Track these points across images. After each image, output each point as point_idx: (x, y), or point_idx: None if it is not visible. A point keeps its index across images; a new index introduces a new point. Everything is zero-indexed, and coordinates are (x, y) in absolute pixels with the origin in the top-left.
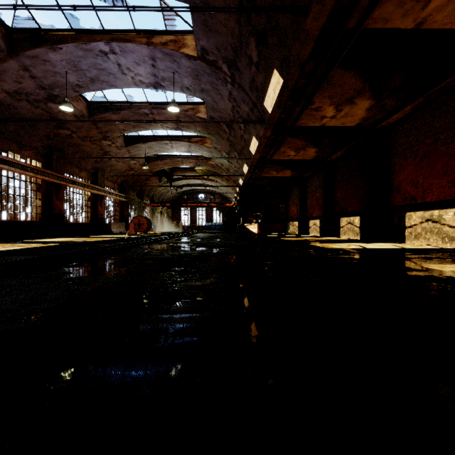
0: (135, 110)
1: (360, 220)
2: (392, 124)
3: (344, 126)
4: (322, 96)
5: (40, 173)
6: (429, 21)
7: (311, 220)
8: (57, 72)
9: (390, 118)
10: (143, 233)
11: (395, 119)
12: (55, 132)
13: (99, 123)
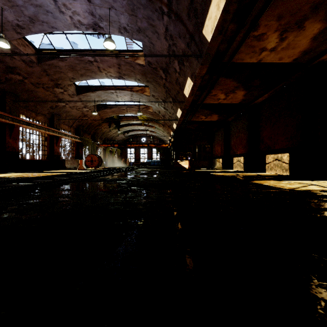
0: (80, 57)
1: (289, 156)
2: None
3: (280, 63)
4: (270, 15)
5: None
6: None
7: (234, 157)
8: None
9: None
10: (94, 168)
11: None
12: (6, 76)
13: (48, 70)
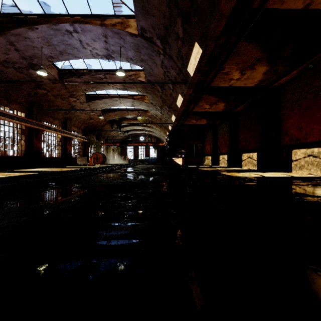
0: (93, 75)
1: (257, 155)
2: (281, 85)
3: (246, 86)
4: (231, 63)
5: (23, 121)
6: (315, 3)
7: (220, 155)
8: (35, 46)
9: (280, 80)
10: (99, 164)
11: (284, 80)
12: (34, 91)
13: (67, 85)
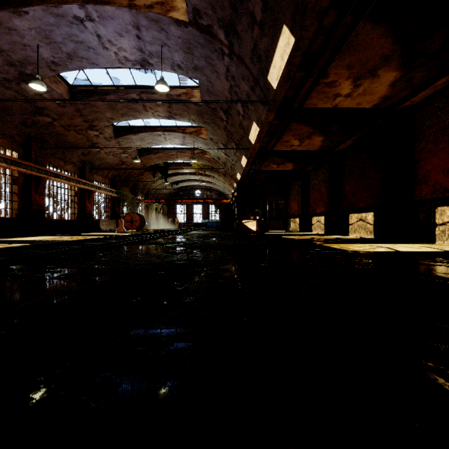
0: (122, 95)
1: (374, 216)
2: (416, 104)
3: (359, 108)
4: (339, 65)
5: (15, 164)
6: None
7: (314, 216)
8: (27, 44)
9: (416, 96)
10: (135, 231)
11: (422, 97)
12: (32, 119)
13: (83, 110)
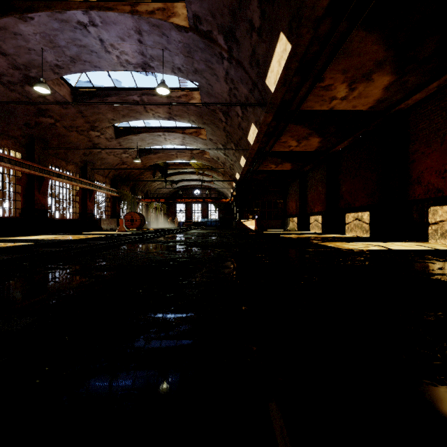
0: (123, 97)
1: (369, 215)
2: (410, 107)
3: (355, 110)
4: (335, 70)
5: (18, 165)
6: None
7: (311, 215)
8: (32, 48)
9: (410, 99)
10: (135, 230)
11: (415, 100)
12: (36, 120)
13: (85, 111)
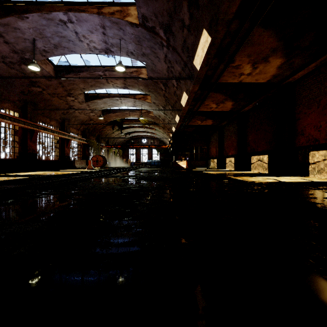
0: (91, 72)
1: (268, 157)
2: (296, 80)
3: (257, 83)
4: (242, 54)
5: (16, 121)
6: None
7: (227, 157)
8: (27, 38)
9: (296, 75)
10: (100, 168)
11: (300, 75)
12: (28, 89)
13: (63, 82)
